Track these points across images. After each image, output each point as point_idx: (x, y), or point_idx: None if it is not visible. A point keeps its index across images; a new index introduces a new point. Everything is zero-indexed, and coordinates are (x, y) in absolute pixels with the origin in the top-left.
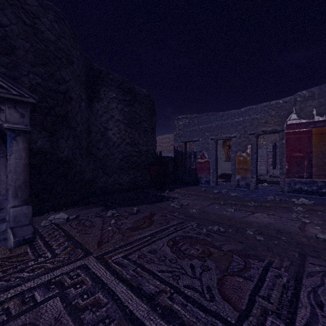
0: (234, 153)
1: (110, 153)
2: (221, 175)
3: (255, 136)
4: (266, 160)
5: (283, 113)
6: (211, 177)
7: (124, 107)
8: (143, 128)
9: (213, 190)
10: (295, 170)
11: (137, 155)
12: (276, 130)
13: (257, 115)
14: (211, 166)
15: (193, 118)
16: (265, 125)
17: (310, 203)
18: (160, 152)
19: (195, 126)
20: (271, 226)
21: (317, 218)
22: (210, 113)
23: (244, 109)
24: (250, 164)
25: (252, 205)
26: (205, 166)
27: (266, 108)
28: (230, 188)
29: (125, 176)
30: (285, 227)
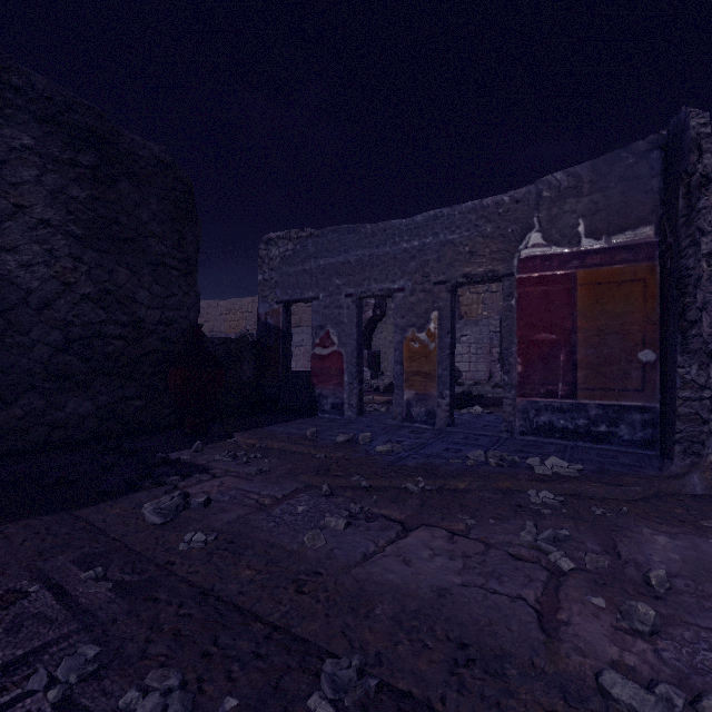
0: (400, 331)
1: (11, 325)
2: (391, 385)
3: (449, 289)
4: (487, 350)
5: (513, 231)
6: (347, 394)
7: (69, 183)
8: (152, 255)
9: (339, 434)
10: (539, 376)
11: (126, 335)
12: (497, 274)
13: (454, 234)
14: (345, 367)
15: (304, 241)
16: (471, 259)
17: (574, 472)
18: (199, 325)
19: (309, 261)
20: (440, 614)
21: (592, 538)
22: (343, 228)
23: (422, 217)
24: (437, 360)
25: (418, 490)
26: (331, 367)
27: (472, 215)
28: (390, 423)
29: (74, 399)
30: (490, 614)
